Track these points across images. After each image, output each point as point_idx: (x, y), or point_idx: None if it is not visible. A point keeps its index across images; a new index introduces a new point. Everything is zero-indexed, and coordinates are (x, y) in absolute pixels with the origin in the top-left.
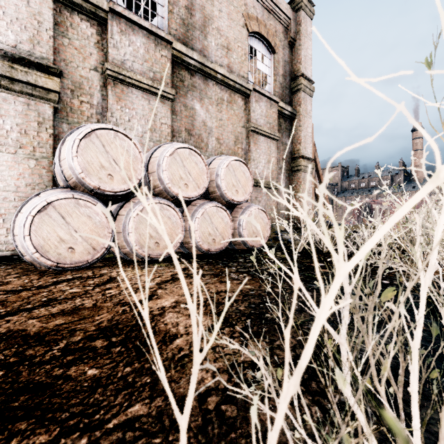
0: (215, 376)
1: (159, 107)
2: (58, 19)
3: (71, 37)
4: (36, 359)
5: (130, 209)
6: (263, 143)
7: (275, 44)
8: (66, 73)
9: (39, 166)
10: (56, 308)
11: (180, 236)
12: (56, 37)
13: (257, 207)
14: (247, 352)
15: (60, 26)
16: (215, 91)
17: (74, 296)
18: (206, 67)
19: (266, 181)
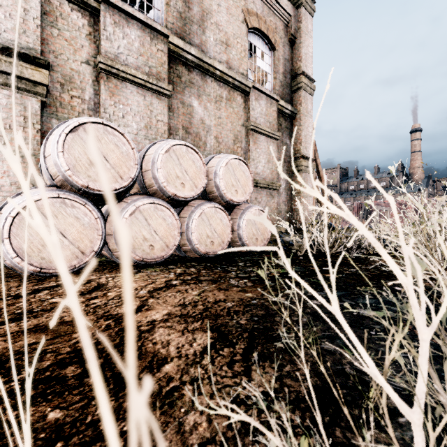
0: (211, 420)
1: (155, 104)
2: (47, 8)
3: (60, 28)
4: None
5: (122, 209)
6: (263, 142)
7: (275, 41)
8: (55, 66)
9: (25, 164)
10: (29, 323)
11: (92, 264)
12: (45, 27)
13: (257, 207)
14: (258, 424)
15: (49, 16)
16: (213, 88)
17: (53, 307)
18: (204, 63)
19: (266, 181)
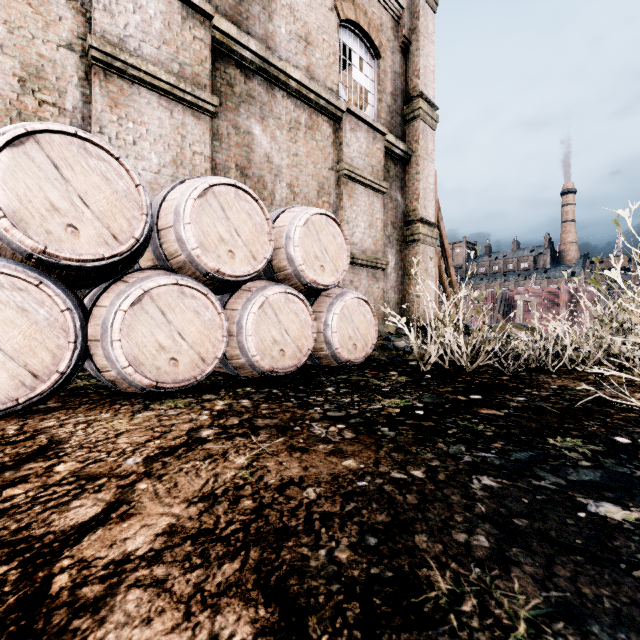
0: None
1: (189, 125)
2: None
3: None
4: None
5: (118, 295)
6: (362, 196)
7: (380, 44)
8: (9, 47)
9: None
10: None
11: None
12: None
13: (355, 294)
14: None
15: None
16: (286, 108)
17: None
18: (271, 66)
19: (367, 256)
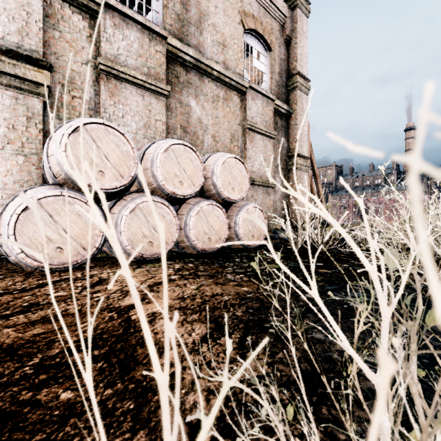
0: (209, 400)
1: (153, 104)
2: (49, 11)
3: (62, 30)
4: (3, 378)
5: (123, 207)
6: (259, 141)
7: (271, 42)
8: (57, 67)
9: (28, 163)
10: (37, 314)
11: (140, 247)
12: (46, 30)
13: (253, 205)
14: (250, 391)
15: (51, 18)
16: (211, 88)
17: (58, 300)
18: (201, 63)
19: (262, 179)
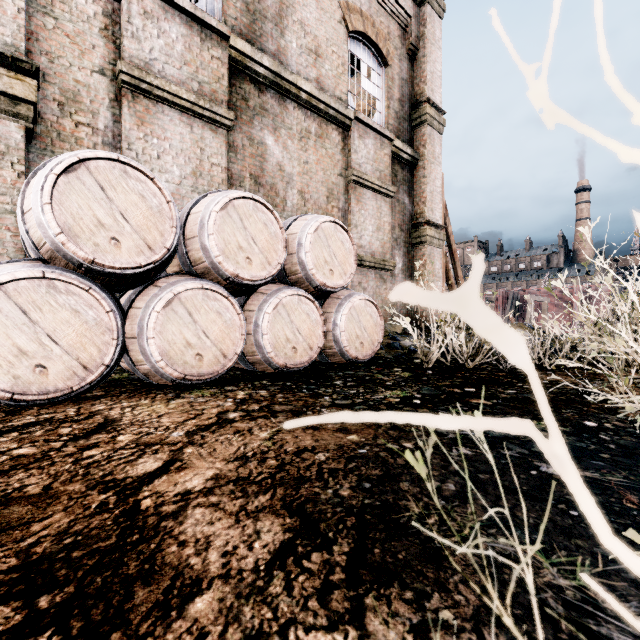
0: None
1: (208, 139)
2: None
3: (59, 16)
4: None
5: (152, 298)
6: (370, 200)
7: (387, 53)
8: (50, 75)
9: None
10: None
11: None
12: (33, 14)
13: (362, 296)
14: None
15: None
16: (297, 119)
17: (15, 466)
18: (283, 80)
19: (375, 258)
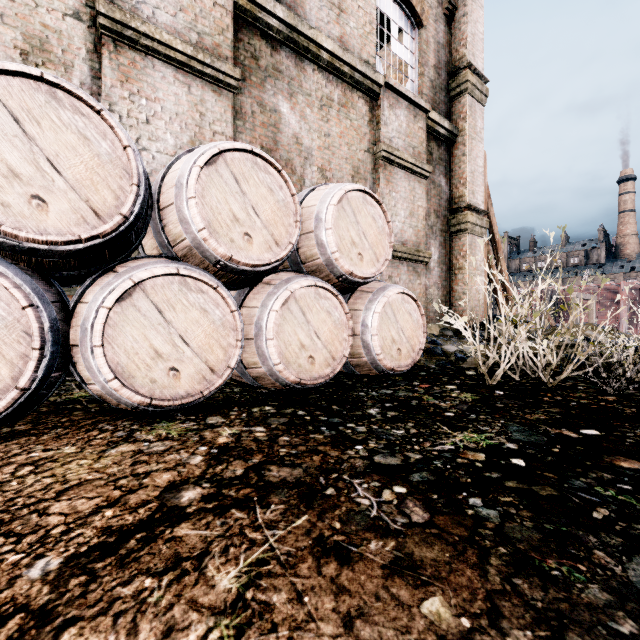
0: None
1: (209, 102)
2: None
3: None
4: None
5: (102, 287)
6: (402, 181)
7: (422, 11)
8: (10, 17)
9: None
10: None
11: None
12: None
13: (399, 289)
14: None
15: None
16: (317, 83)
17: None
18: (300, 35)
19: (408, 248)
